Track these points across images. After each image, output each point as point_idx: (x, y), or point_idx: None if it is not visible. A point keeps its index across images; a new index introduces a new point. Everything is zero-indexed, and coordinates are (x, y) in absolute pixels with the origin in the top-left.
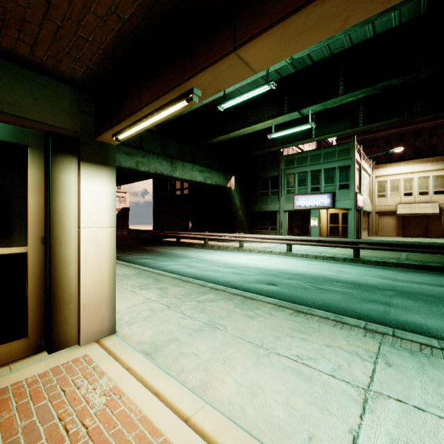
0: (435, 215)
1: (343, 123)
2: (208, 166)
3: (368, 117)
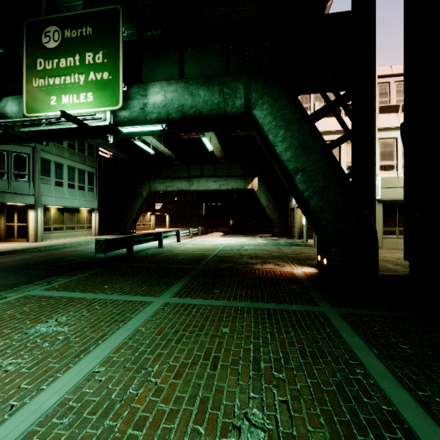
0: None
1: None
2: (230, 175)
3: None
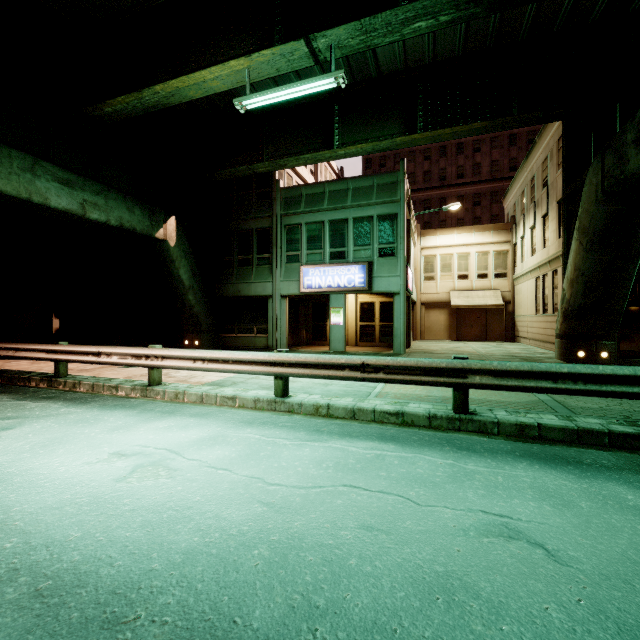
0: (496, 308)
1: (389, 126)
2: (100, 181)
3: (433, 118)
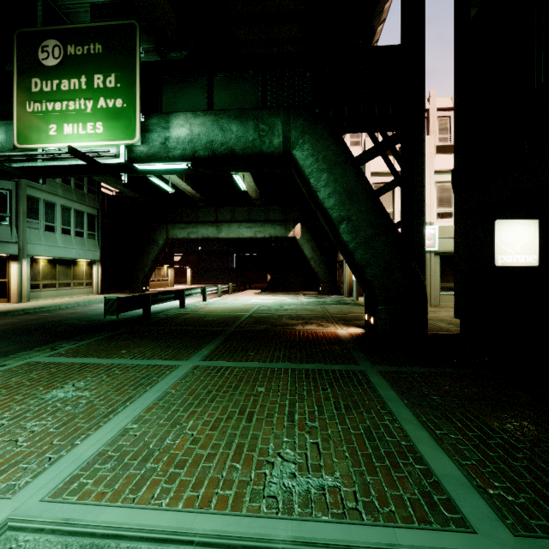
0: None
1: None
2: (268, 220)
3: None
